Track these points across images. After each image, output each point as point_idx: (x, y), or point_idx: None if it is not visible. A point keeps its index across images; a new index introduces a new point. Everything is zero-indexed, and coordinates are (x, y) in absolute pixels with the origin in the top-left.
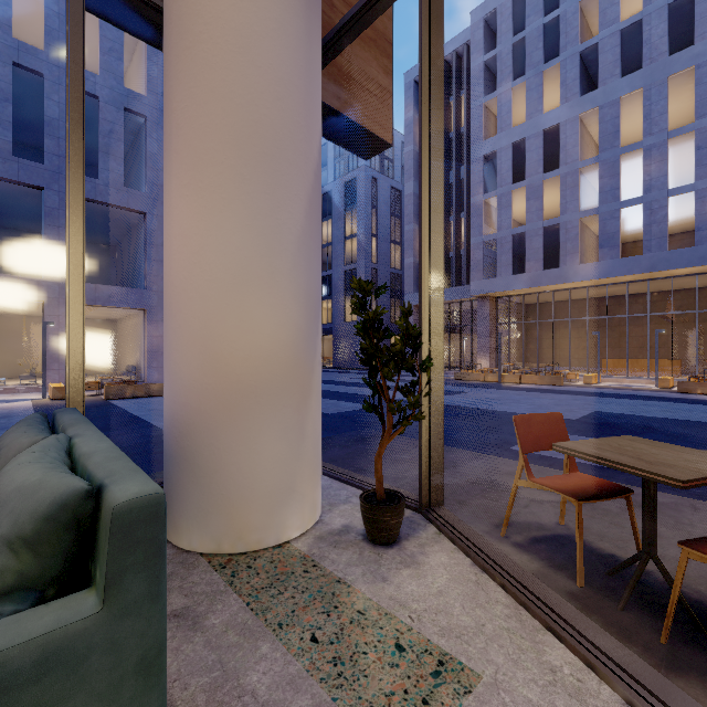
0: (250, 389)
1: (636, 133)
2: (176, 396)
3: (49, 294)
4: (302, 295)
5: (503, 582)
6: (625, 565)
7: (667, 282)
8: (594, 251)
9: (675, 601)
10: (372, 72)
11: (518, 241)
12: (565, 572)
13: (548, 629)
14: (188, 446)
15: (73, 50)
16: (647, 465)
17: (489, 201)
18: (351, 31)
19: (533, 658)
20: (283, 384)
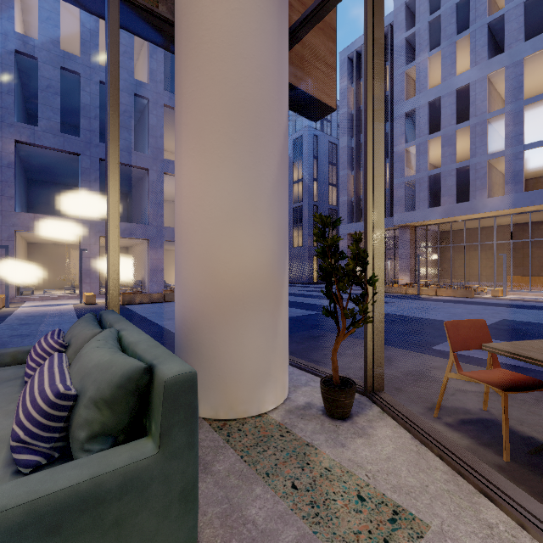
0: (238, 298)
1: (538, 86)
2: (185, 302)
3: (83, 229)
4: (275, 227)
5: (440, 453)
6: None
7: None
8: (500, 186)
9: None
10: (321, 54)
11: (434, 180)
12: (491, 449)
13: (482, 493)
14: (194, 339)
15: (111, 56)
16: None
17: (410, 149)
18: (308, 24)
19: (471, 515)
20: (262, 295)
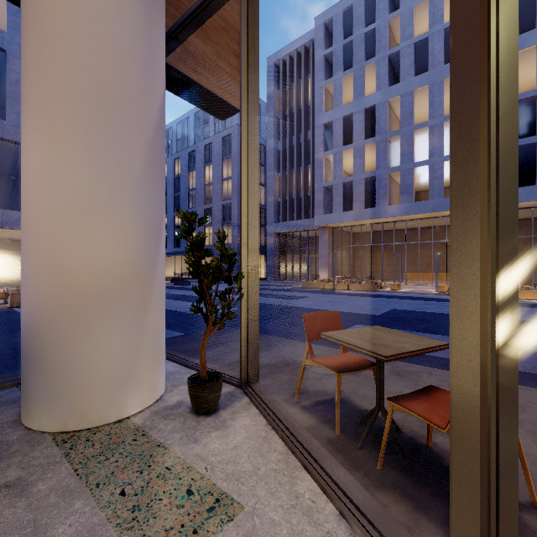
0: (92, 297)
1: (425, 115)
2: (28, 303)
3: None
4: (141, 222)
5: (282, 436)
6: (367, 416)
7: (444, 219)
8: (398, 196)
9: (385, 439)
10: (224, 53)
11: (348, 187)
12: (330, 425)
13: (304, 467)
14: (38, 345)
15: None
16: (371, 346)
17: (328, 157)
18: (196, 20)
19: (286, 490)
20: (123, 293)
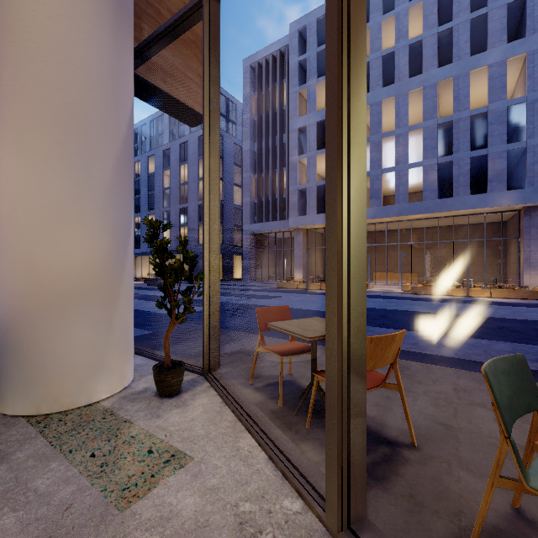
0: (64, 294)
1: (393, 124)
2: (2, 300)
3: None
4: (110, 228)
5: (233, 409)
6: (305, 391)
7: (410, 223)
8: (368, 200)
9: (312, 404)
10: (193, 65)
11: (321, 190)
12: (275, 400)
13: (247, 430)
14: (12, 338)
15: None
16: (302, 331)
17: (302, 161)
18: (164, 40)
19: (230, 446)
20: (93, 291)
